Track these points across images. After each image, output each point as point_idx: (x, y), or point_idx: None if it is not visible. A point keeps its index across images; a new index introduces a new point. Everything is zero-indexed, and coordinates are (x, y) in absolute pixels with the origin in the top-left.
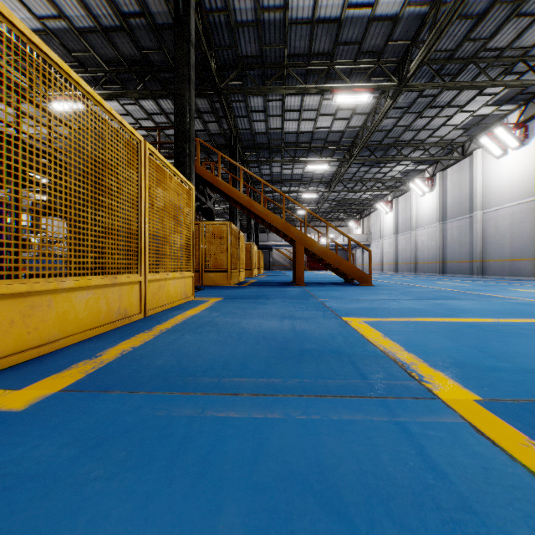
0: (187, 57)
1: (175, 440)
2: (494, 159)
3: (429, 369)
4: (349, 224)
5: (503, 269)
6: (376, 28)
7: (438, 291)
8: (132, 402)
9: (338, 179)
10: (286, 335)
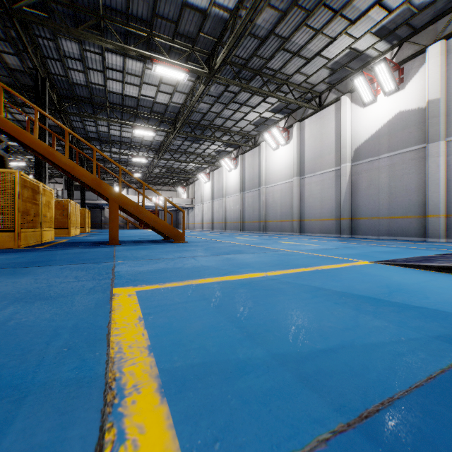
0: None
1: None
2: (272, 150)
3: (153, 399)
4: (177, 189)
5: (277, 227)
6: (189, 15)
7: (234, 245)
8: None
9: (165, 148)
10: None
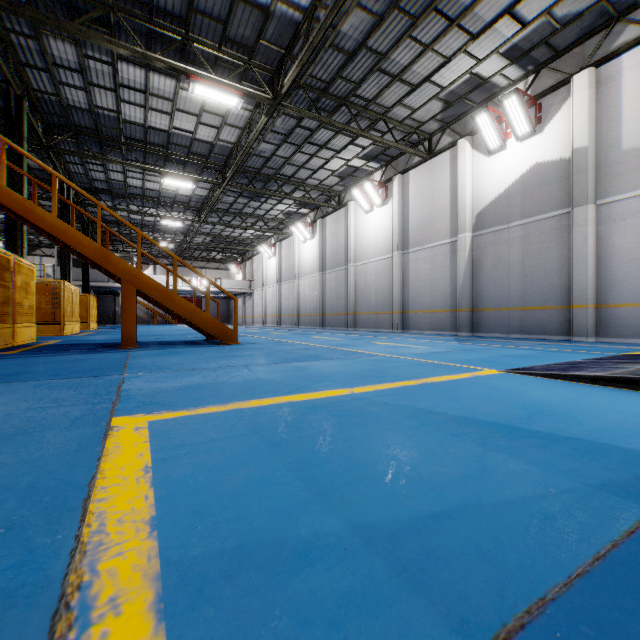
0: None
1: None
2: (364, 213)
3: (140, 625)
4: (229, 267)
5: (371, 322)
6: (244, 13)
7: (308, 348)
8: None
9: (209, 206)
10: None
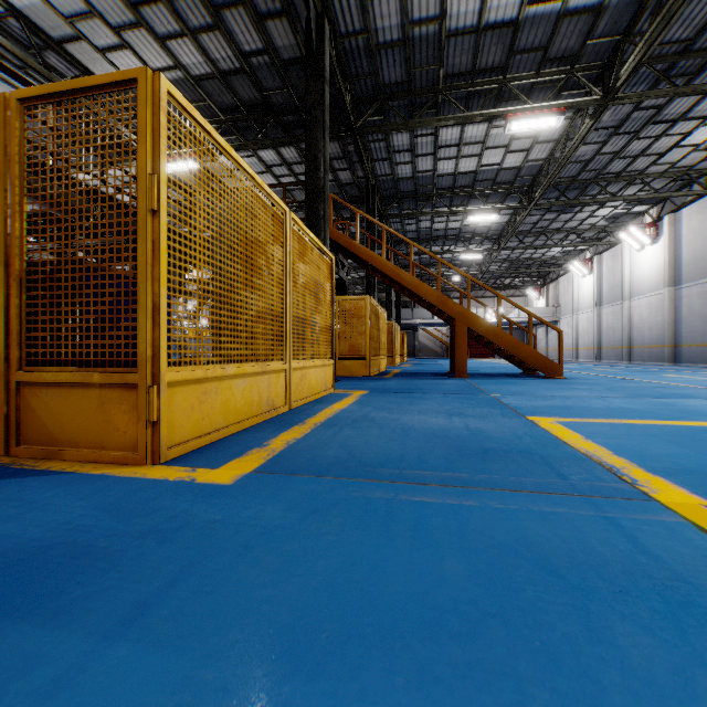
0: (321, 98)
1: (381, 514)
2: None
3: (645, 473)
4: (526, 293)
5: None
6: (569, 26)
7: (664, 387)
8: (324, 484)
9: (511, 232)
10: (460, 433)
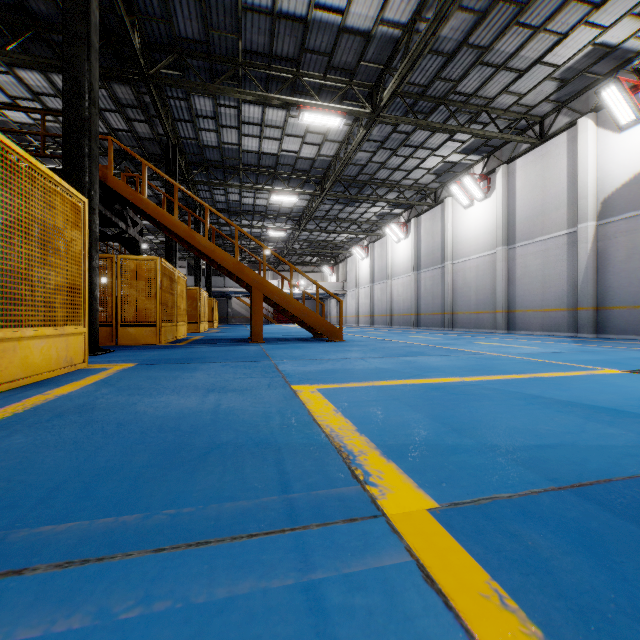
0: (85, 11)
1: None
2: (463, 209)
3: (380, 459)
4: (323, 270)
5: (470, 322)
6: (347, 42)
7: (410, 346)
8: None
9: (309, 215)
10: (199, 420)
